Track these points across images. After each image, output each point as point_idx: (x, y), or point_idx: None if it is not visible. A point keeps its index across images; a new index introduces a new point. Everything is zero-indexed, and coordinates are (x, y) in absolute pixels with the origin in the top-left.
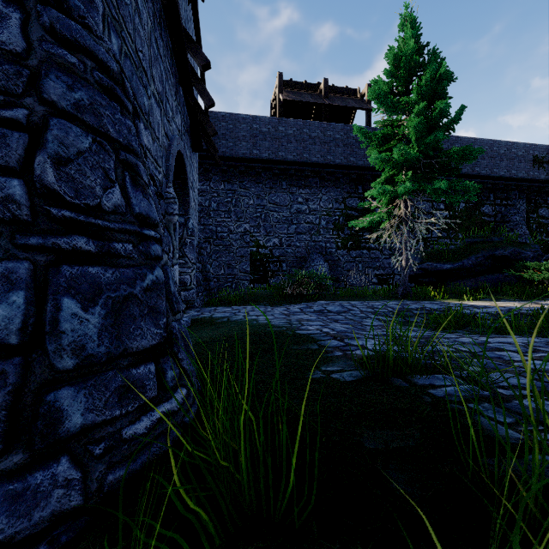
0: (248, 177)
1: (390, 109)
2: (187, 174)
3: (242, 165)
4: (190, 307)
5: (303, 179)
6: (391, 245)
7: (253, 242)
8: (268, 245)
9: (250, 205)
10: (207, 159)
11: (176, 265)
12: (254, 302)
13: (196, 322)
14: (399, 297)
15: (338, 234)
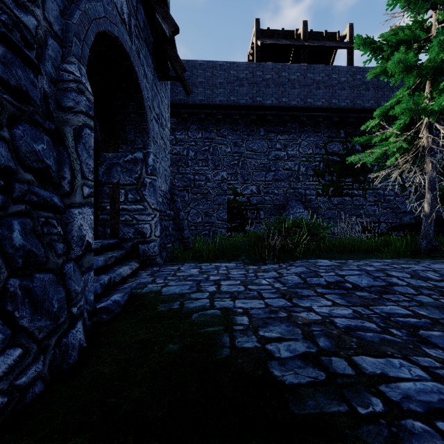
0: (225, 125)
1: (411, 2)
2: (142, 92)
3: (219, 113)
4: (148, 265)
5: (281, 125)
6: (376, 191)
7: (230, 190)
8: (246, 193)
9: (227, 153)
10: (184, 108)
11: (80, 207)
12: (230, 256)
13: (130, 305)
14: (421, 252)
15: (318, 180)
